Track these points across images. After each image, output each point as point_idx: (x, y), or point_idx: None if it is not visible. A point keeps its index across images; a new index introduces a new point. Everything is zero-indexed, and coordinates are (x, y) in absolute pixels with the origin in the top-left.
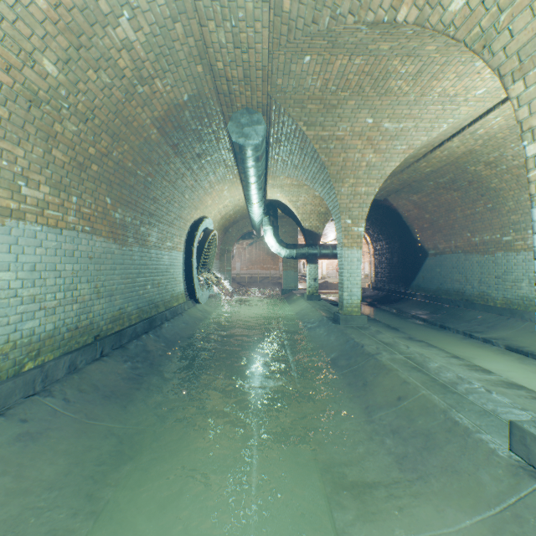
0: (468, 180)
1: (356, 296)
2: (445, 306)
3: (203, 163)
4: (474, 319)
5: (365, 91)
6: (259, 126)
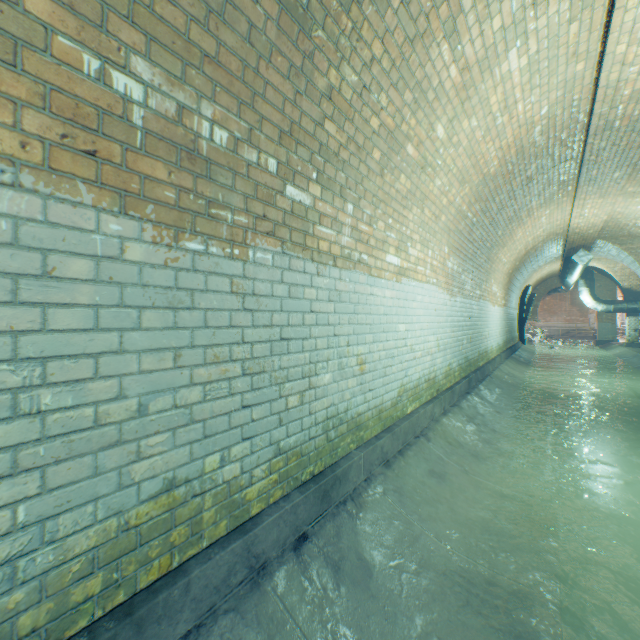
0: None
1: None
2: None
3: (540, 261)
4: None
5: None
6: (588, 256)
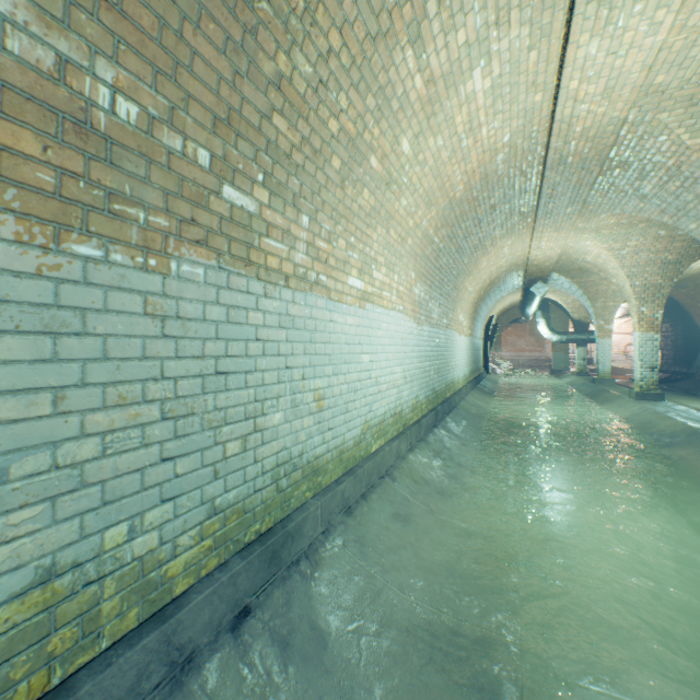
0: None
1: (607, 367)
2: None
3: (503, 291)
4: None
5: None
6: (545, 288)
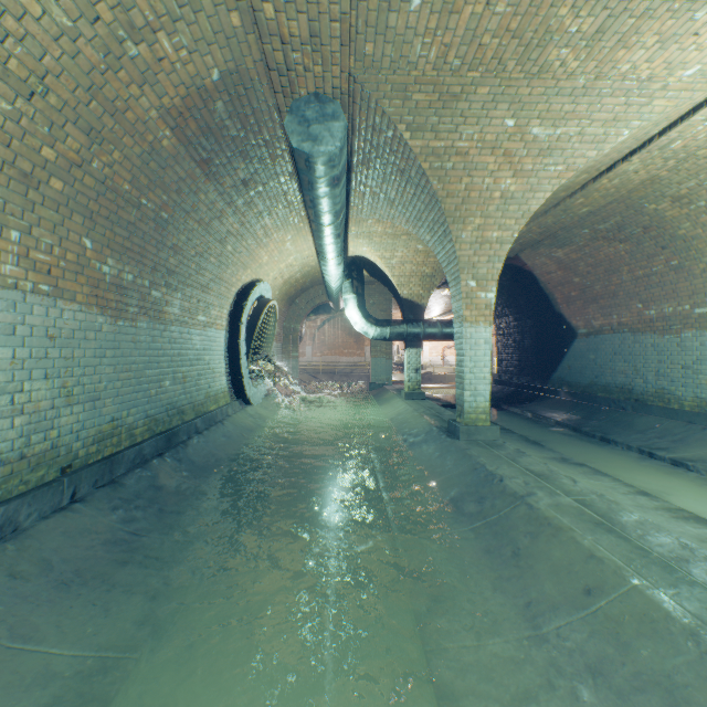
0: (643, 225)
1: (483, 397)
2: (604, 408)
3: (252, 196)
4: (651, 428)
5: (507, 69)
6: (335, 123)
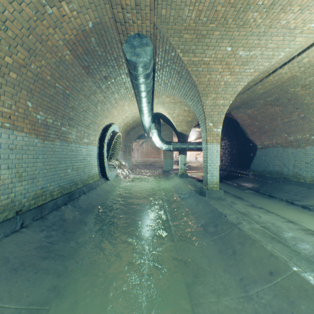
0: (288, 98)
1: (215, 177)
2: (269, 181)
3: (109, 84)
4: (291, 191)
5: (228, 23)
6: (147, 48)
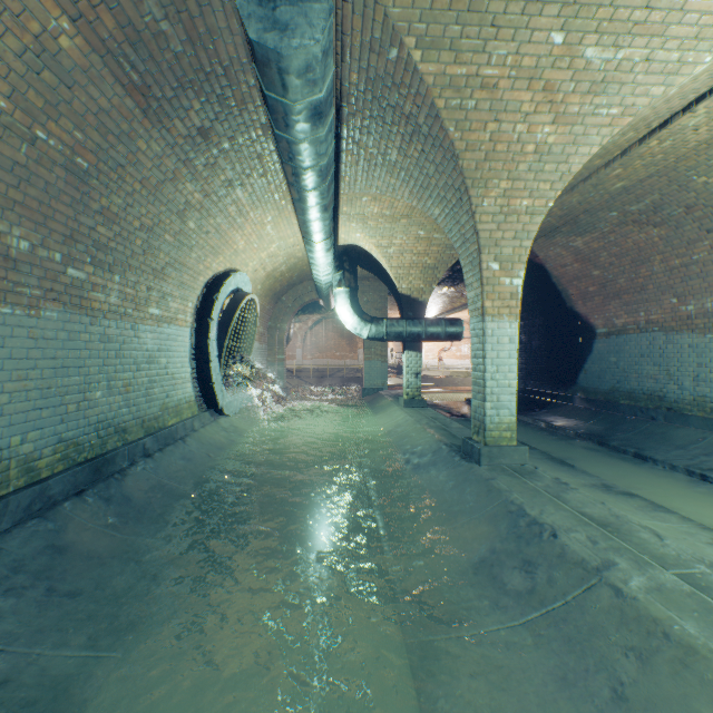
0: (687, 204)
1: (507, 410)
2: (630, 417)
3: (215, 155)
4: (693, 443)
5: None
6: (315, 6)
